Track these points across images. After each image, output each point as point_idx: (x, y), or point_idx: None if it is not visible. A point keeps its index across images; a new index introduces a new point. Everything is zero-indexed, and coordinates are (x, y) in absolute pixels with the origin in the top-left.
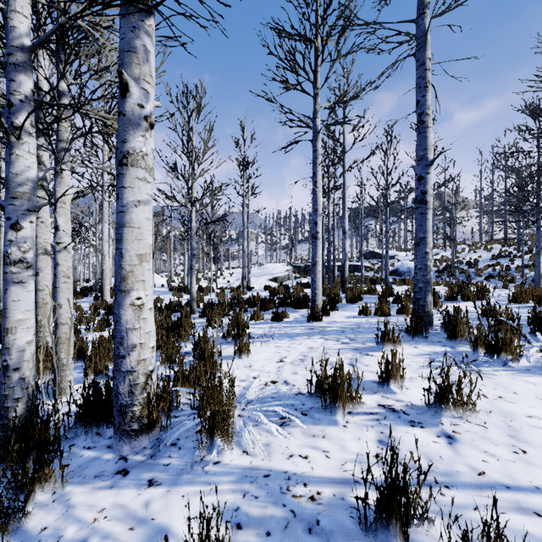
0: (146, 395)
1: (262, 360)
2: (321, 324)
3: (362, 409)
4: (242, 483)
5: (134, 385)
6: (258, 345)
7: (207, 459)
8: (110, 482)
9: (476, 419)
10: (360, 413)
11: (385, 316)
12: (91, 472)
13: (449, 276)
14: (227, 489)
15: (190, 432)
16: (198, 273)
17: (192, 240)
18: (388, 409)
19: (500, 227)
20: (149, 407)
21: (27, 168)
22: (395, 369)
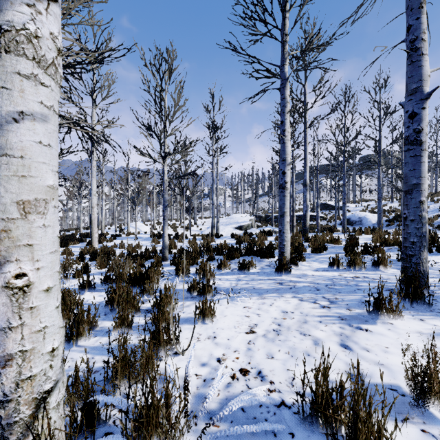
0: (34, 437)
1: (229, 328)
2: (290, 278)
3: None
4: None
5: (8, 425)
6: (224, 304)
7: None
8: None
9: None
10: None
11: (359, 270)
12: None
13: (399, 225)
14: None
15: None
16: (176, 222)
17: (164, 193)
18: None
19: None
20: None
21: None
22: (438, 382)
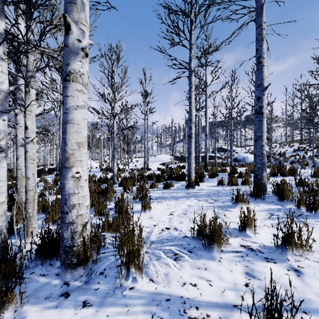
0: (83, 239)
1: (159, 213)
2: (194, 191)
3: (230, 248)
4: (150, 306)
5: (74, 232)
6: (156, 204)
7: (124, 285)
8: (56, 303)
9: (312, 257)
10: (229, 251)
11: (234, 185)
12: (43, 294)
13: (268, 162)
14: (139, 311)
15: (113, 264)
16: (117, 160)
17: (114, 139)
18: (248, 248)
19: (296, 133)
20: (84, 247)
21: (0, 83)
22: (250, 221)
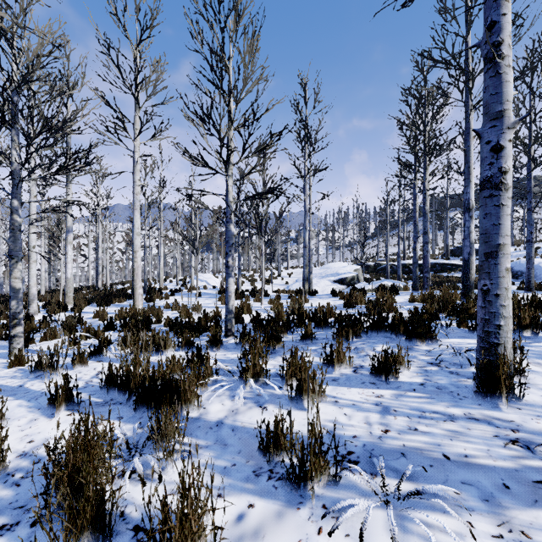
0: None
1: None
2: (537, 422)
3: None
4: None
5: None
6: None
7: None
8: None
9: None
10: None
11: None
12: None
13: None
14: None
15: None
16: (255, 273)
17: (228, 224)
18: None
19: None
20: None
21: None
22: None
